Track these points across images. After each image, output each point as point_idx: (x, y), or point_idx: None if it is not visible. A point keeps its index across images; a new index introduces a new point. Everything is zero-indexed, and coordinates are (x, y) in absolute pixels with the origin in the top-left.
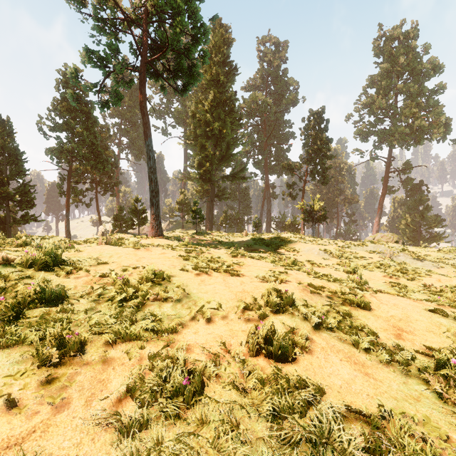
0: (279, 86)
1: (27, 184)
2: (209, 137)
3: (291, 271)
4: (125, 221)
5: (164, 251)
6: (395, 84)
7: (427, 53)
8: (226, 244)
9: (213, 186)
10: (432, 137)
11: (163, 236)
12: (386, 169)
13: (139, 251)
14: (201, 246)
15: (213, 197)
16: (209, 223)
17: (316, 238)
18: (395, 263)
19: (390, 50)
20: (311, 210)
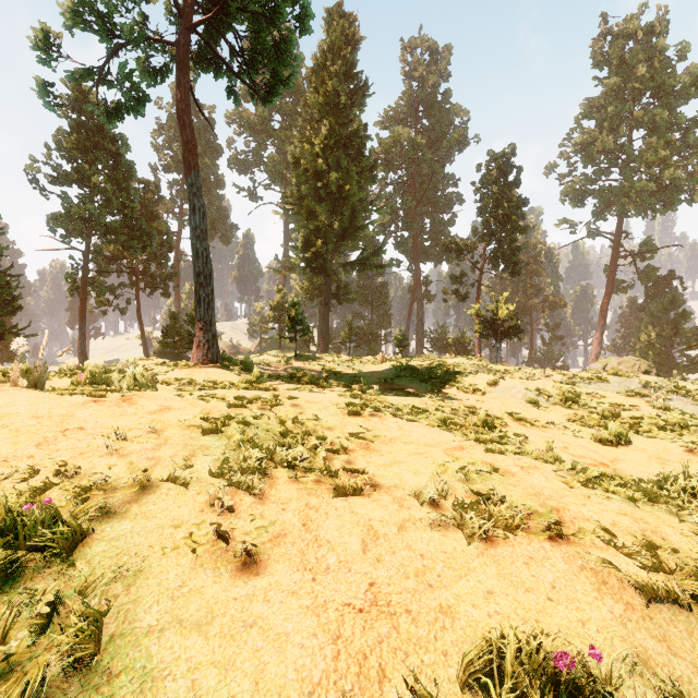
0: (437, 118)
1: (4, 273)
2: (321, 199)
3: (503, 457)
4: (182, 336)
5: (172, 404)
6: (629, 111)
7: (684, 58)
8: (346, 377)
9: (329, 279)
10: (693, 198)
11: (220, 362)
12: (613, 253)
13: (90, 407)
14: (296, 383)
15: (329, 297)
16: (323, 340)
17: (507, 365)
18: (697, 421)
19: (620, 56)
20: (492, 318)
